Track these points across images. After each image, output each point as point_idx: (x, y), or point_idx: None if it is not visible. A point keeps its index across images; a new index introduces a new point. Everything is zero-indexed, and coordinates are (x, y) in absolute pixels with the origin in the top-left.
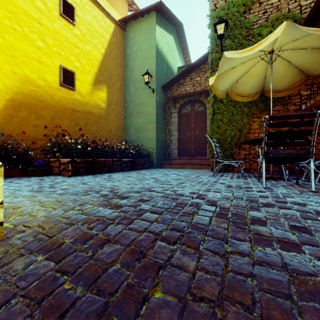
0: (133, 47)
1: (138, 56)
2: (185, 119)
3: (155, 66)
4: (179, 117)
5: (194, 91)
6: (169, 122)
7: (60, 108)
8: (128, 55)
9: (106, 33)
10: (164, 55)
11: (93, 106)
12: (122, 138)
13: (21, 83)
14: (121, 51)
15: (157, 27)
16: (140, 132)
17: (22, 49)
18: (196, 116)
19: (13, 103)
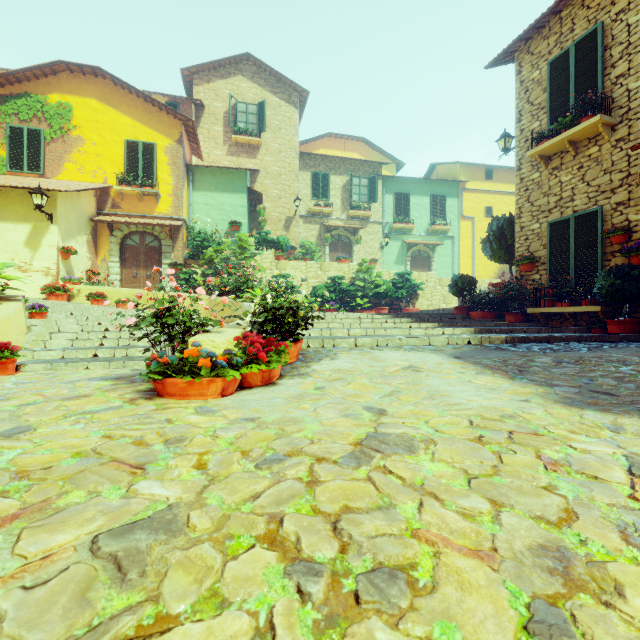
0: None
1: None
2: None
3: None
4: None
5: None
6: None
7: None
8: None
9: None
10: None
11: None
12: None
13: None
14: None
15: None
16: None
17: None
18: None
19: (500, 270)
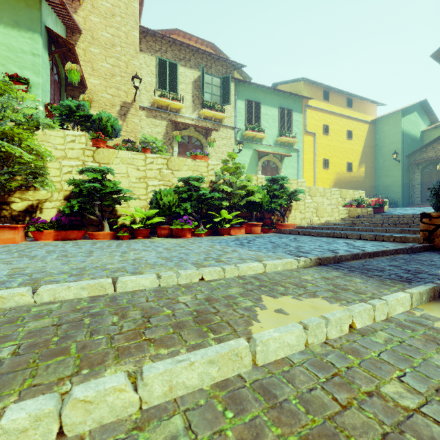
0: (381, 134)
1: (386, 140)
2: (427, 176)
3: (400, 145)
4: (422, 175)
5: (434, 159)
6: (412, 179)
7: (346, 182)
8: (377, 139)
9: (364, 133)
10: (408, 132)
11: (358, 177)
12: (373, 193)
13: (336, 175)
14: (372, 138)
15: (402, 119)
16: (387, 188)
17: (336, 162)
18: (437, 174)
19: (334, 184)
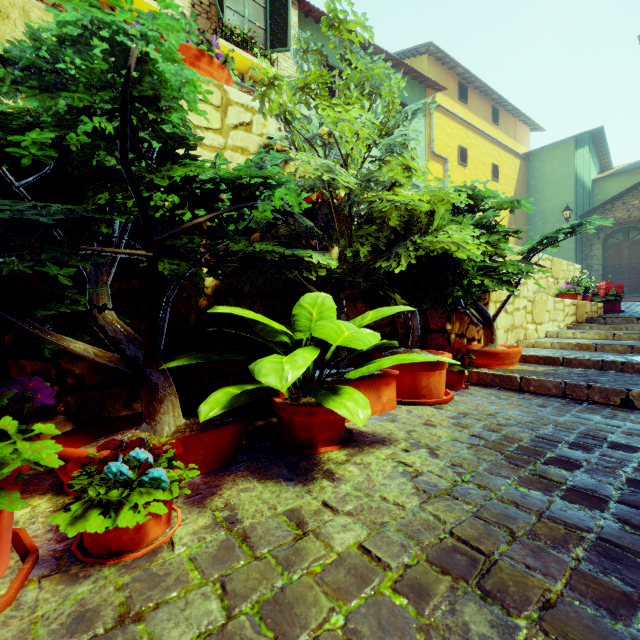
0: (539, 178)
1: (547, 187)
2: (613, 251)
3: (573, 197)
4: (604, 249)
5: (631, 220)
6: (588, 255)
7: None
8: (532, 187)
9: (514, 174)
10: (580, 177)
11: None
12: None
13: None
14: (524, 184)
15: (575, 154)
16: None
17: None
18: (631, 247)
19: None
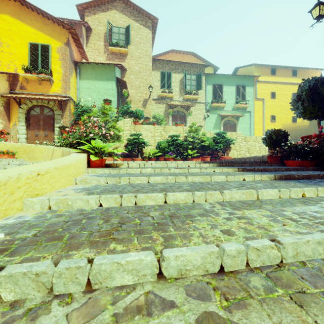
0: None
1: None
2: None
3: None
4: None
5: None
6: None
7: (291, 130)
8: None
9: None
10: None
11: (303, 126)
12: None
13: (282, 126)
14: None
15: None
16: None
17: (282, 116)
18: None
19: None
